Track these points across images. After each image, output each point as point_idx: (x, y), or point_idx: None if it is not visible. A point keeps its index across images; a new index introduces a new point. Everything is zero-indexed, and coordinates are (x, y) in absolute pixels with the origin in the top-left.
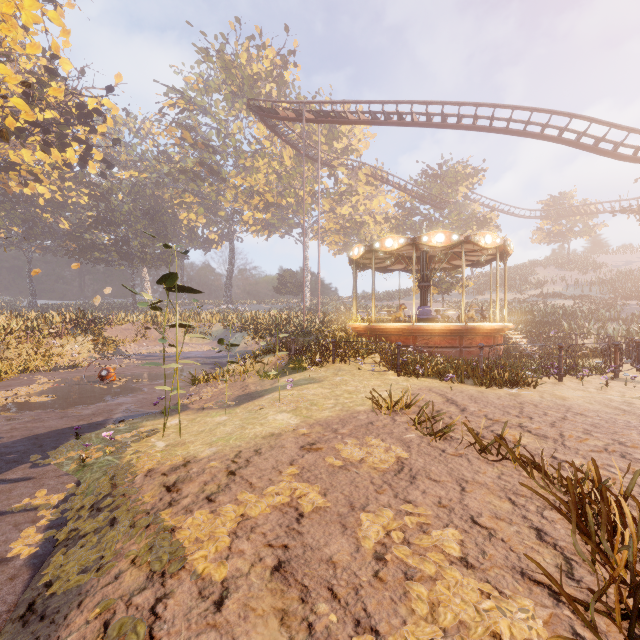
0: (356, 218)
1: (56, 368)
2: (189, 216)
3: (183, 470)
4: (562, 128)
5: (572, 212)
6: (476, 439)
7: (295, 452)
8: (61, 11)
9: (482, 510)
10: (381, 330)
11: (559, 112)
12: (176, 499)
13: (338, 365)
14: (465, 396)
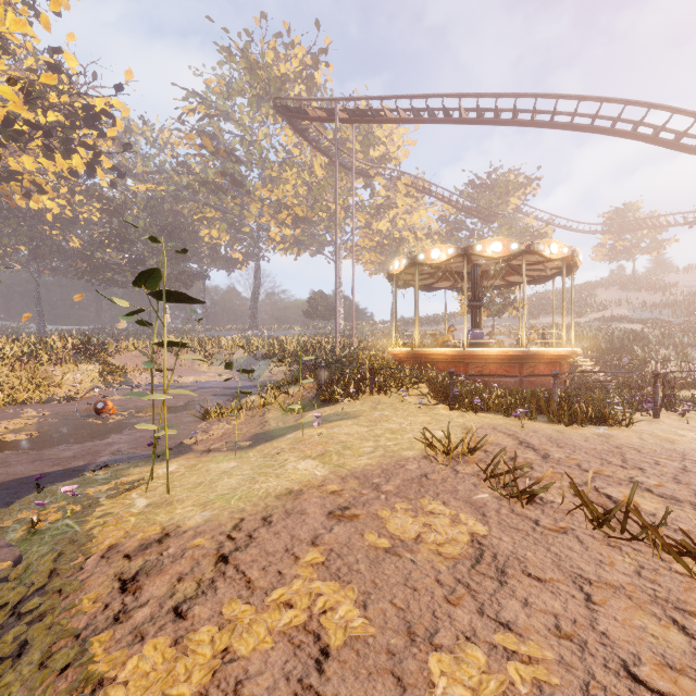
0: (394, 234)
1: (50, 399)
2: (211, 233)
3: (155, 550)
4: (636, 122)
5: (638, 225)
6: (587, 506)
7: (320, 522)
8: (67, 3)
9: (637, 647)
10: (426, 356)
11: (634, 102)
12: (128, 608)
13: (377, 397)
14: (542, 437)
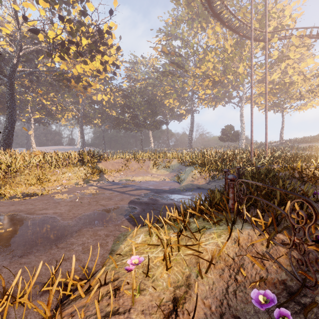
0: (285, 80)
1: (14, 196)
2: (169, 101)
3: None
4: None
5: None
6: None
7: None
8: None
9: None
10: None
11: None
12: None
13: None
14: None
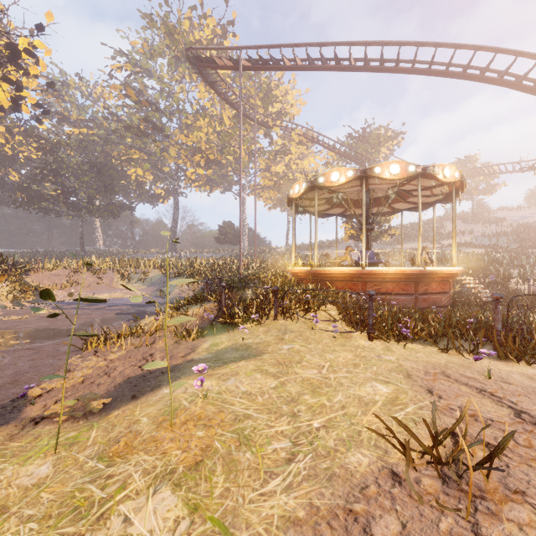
0: (289, 175)
1: None
2: (137, 172)
3: None
4: (501, 71)
5: (477, 172)
6: None
7: None
8: None
9: None
10: (325, 275)
11: (504, 49)
12: None
13: (282, 322)
14: (530, 395)
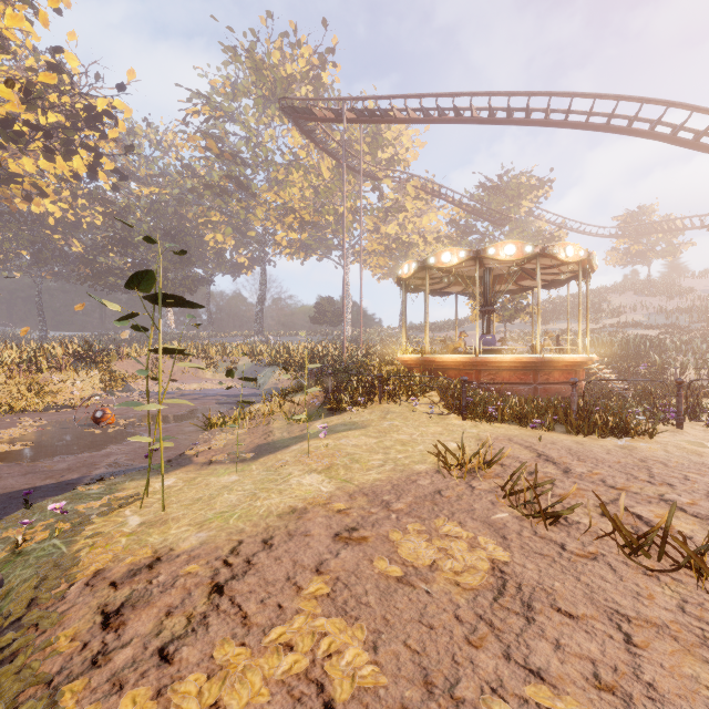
0: (403, 238)
1: (48, 408)
2: (216, 237)
3: (144, 577)
4: (654, 121)
5: (654, 229)
6: (619, 530)
7: (325, 545)
8: (68, 1)
9: (691, 702)
10: (437, 363)
11: (652, 100)
12: (108, 648)
13: (386, 406)
14: (561, 449)
